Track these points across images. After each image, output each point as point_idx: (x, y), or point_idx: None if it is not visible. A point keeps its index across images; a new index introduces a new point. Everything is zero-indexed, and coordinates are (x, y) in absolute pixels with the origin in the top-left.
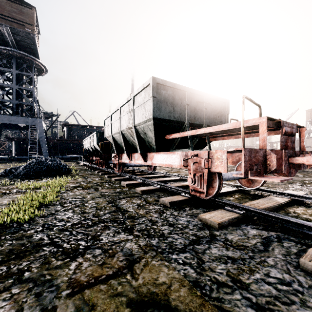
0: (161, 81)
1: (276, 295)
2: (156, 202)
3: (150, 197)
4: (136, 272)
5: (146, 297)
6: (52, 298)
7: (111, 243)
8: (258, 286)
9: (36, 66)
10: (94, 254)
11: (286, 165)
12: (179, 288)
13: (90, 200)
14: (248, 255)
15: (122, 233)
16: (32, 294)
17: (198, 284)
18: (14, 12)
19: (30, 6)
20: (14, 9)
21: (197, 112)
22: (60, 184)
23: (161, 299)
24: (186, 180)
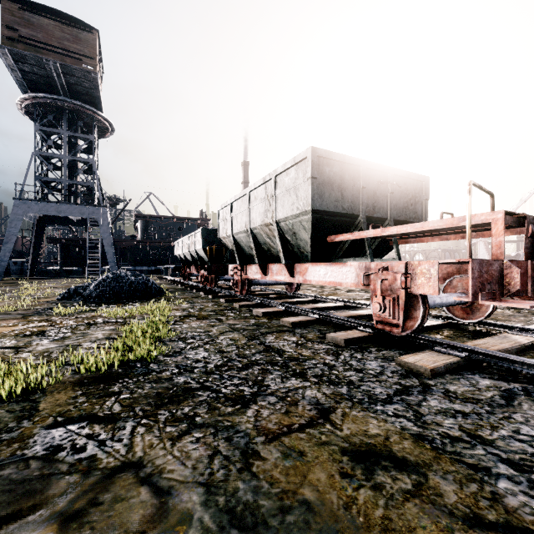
0: (323, 153)
1: (533, 453)
2: (321, 339)
3: (308, 332)
4: (336, 422)
5: (362, 447)
6: (247, 443)
7: (284, 389)
8: (506, 443)
9: (98, 123)
10: (269, 401)
11: (533, 285)
12: (401, 441)
13: (220, 335)
14: (484, 409)
15: (292, 378)
16: (221, 438)
17: (424, 438)
18: (67, 40)
19: (90, 28)
20: (67, 34)
21: (378, 199)
22: (162, 311)
23: (381, 449)
24: (355, 307)
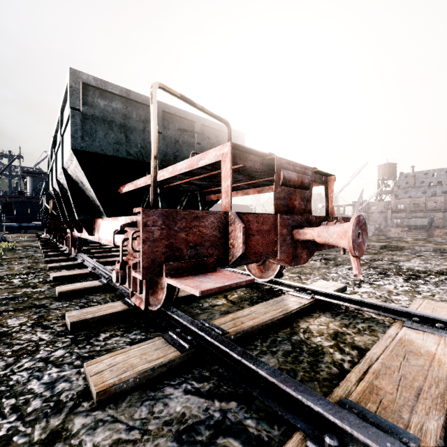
0: (92, 81)
1: None
2: (60, 319)
3: (66, 306)
4: None
5: None
6: None
7: None
8: None
9: None
10: None
11: (285, 244)
12: None
13: None
14: None
15: None
16: None
17: None
18: None
19: None
20: None
21: (181, 148)
22: None
23: None
24: None
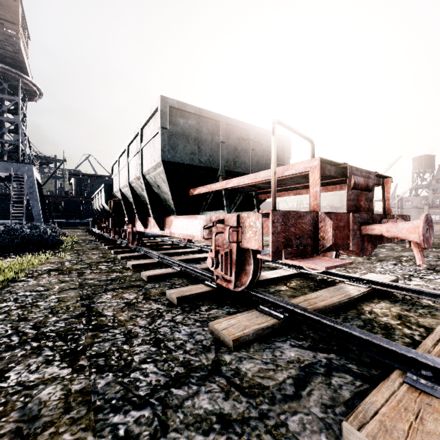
0: (176, 104)
1: None
2: (161, 296)
3: (158, 287)
4: None
5: None
6: None
7: (18, 387)
8: None
9: (25, 86)
10: None
11: (356, 238)
12: None
13: (54, 295)
14: (259, 409)
15: (56, 363)
16: None
17: None
18: None
19: None
20: None
21: (239, 155)
22: (24, 265)
23: None
24: None
